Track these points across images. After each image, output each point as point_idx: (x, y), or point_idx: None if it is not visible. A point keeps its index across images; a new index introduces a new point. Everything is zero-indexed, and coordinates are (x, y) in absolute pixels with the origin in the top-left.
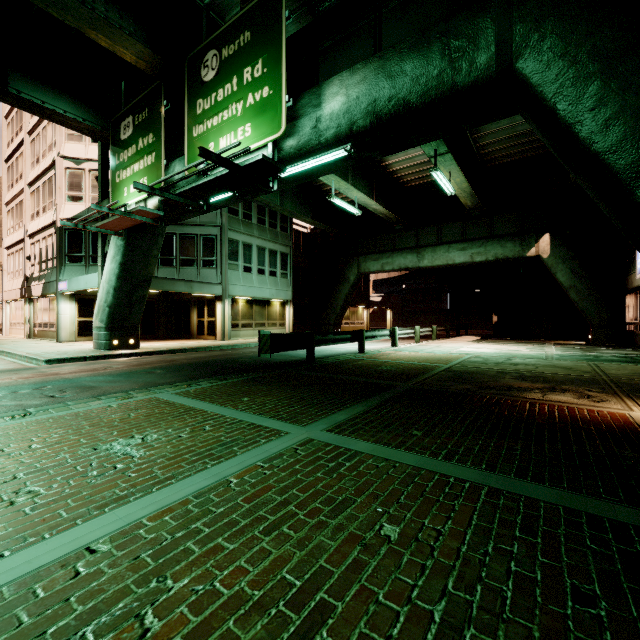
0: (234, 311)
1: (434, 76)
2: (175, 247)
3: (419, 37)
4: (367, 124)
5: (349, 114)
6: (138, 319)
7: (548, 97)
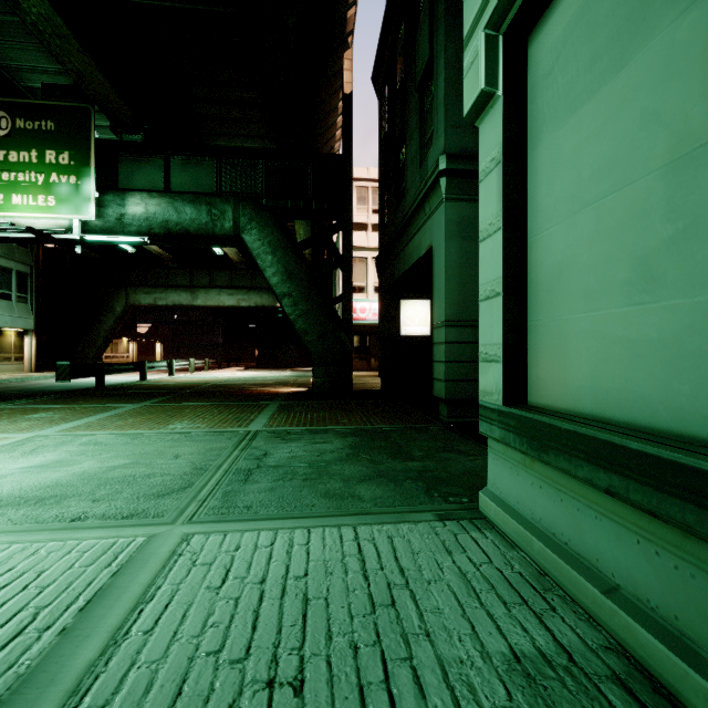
0: None
1: (203, 223)
2: None
3: (195, 198)
4: (162, 233)
5: (148, 222)
6: None
7: (254, 256)
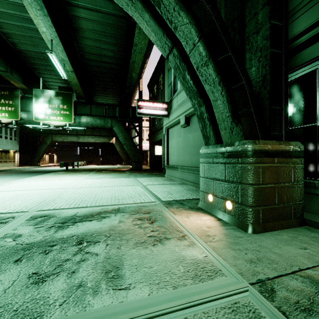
0: None
1: (102, 124)
2: None
3: (100, 118)
4: (91, 127)
5: (87, 124)
6: None
7: (116, 133)
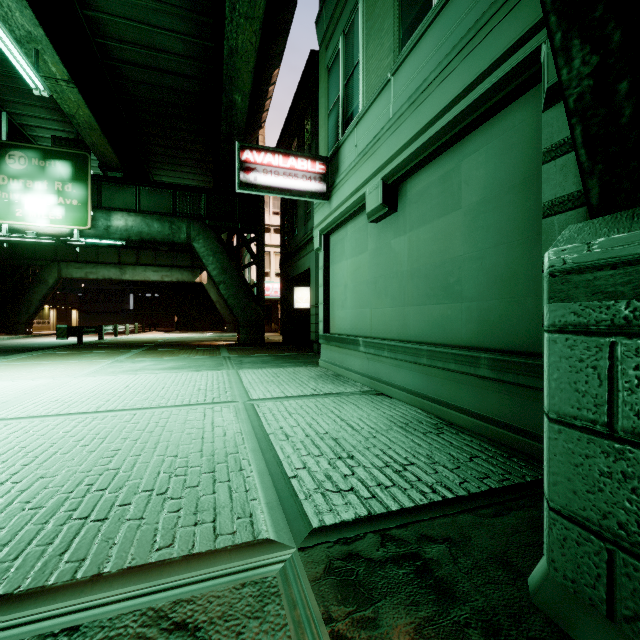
0: None
1: (166, 234)
2: None
3: (161, 218)
4: (137, 239)
5: (128, 232)
6: None
7: (201, 257)
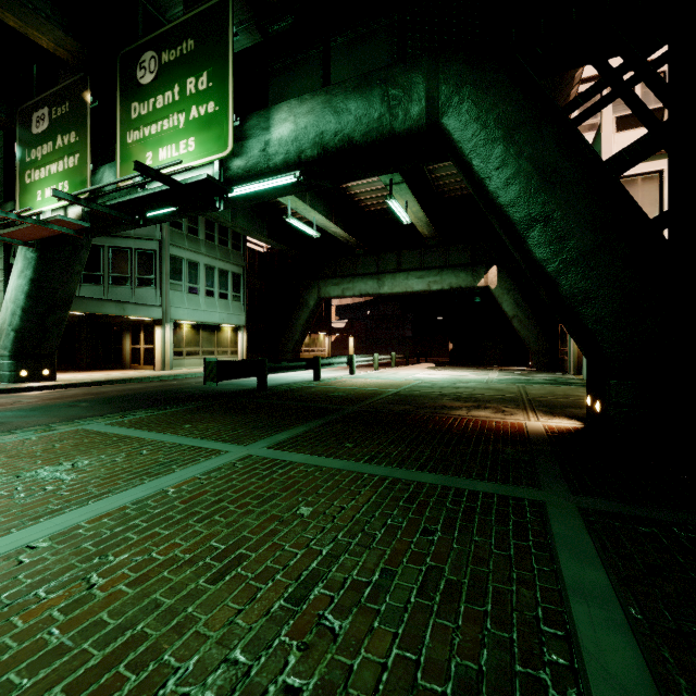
0: (177, 337)
1: (375, 119)
2: (103, 262)
3: (362, 80)
4: (315, 154)
5: (298, 142)
6: (55, 346)
7: (466, 153)
